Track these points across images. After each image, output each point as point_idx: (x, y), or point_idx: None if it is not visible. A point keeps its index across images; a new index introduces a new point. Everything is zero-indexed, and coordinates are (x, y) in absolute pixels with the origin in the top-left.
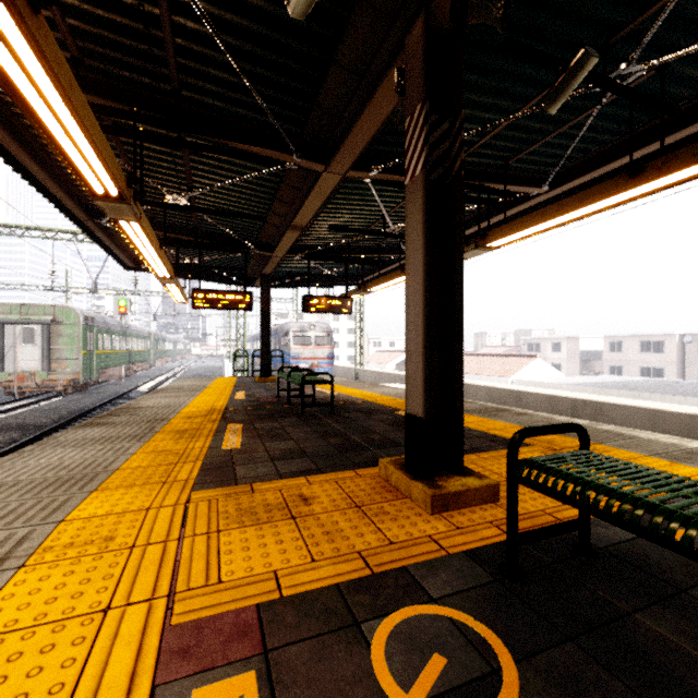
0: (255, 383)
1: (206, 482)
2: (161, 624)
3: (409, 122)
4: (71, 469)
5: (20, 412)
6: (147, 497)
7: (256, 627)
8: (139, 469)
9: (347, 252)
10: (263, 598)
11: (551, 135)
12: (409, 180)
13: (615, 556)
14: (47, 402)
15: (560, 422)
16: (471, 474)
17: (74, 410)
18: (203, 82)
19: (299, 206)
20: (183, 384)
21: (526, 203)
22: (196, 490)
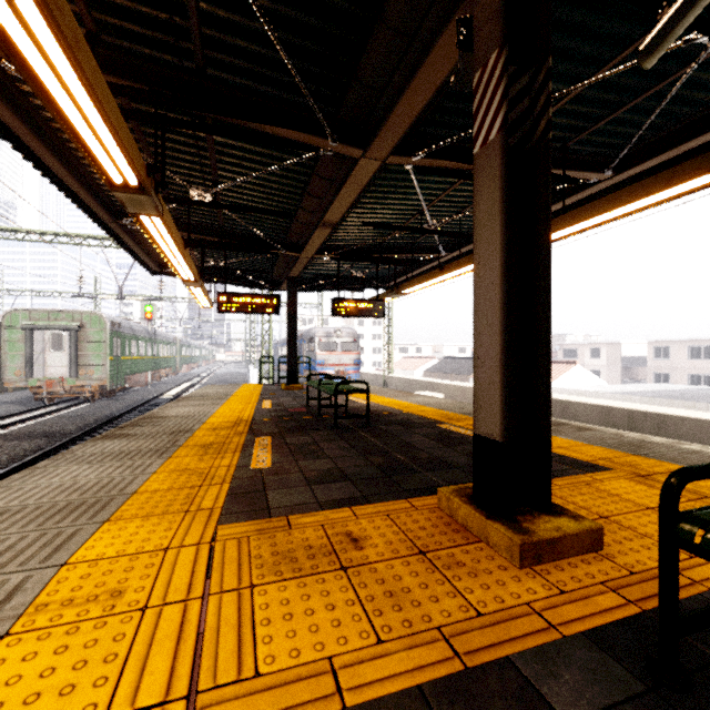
0: (282, 390)
1: (235, 512)
2: None
3: (480, 76)
4: (84, 491)
5: (47, 419)
6: (166, 532)
7: None
8: (158, 493)
9: (379, 252)
10: (318, 708)
11: (623, 108)
12: (480, 147)
13: None
14: (75, 409)
15: (633, 440)
16: (562, 513)
17: (100, 417)
18: (230, 56)
19: (330, 201)
20: (208, 391)
21: (583, 192)
22: (223, 523)
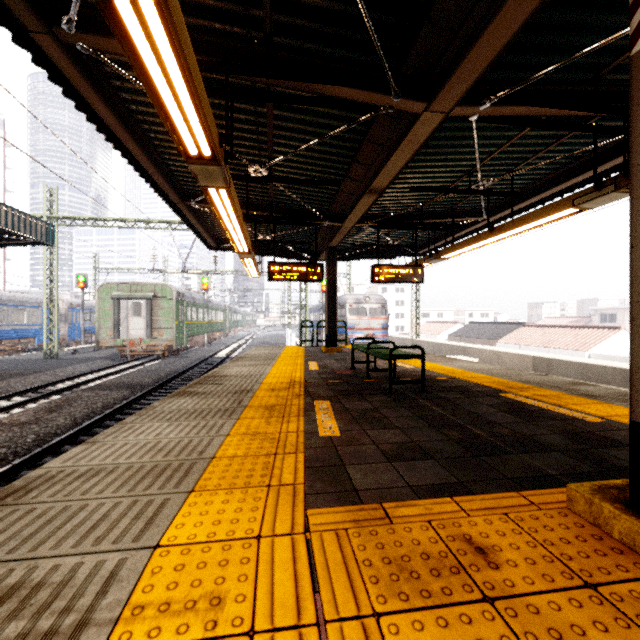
0: (323, 353)
1: (319, 492)
2: None
3: None
4: (167, 452)
5: (130, 372)
6: (253, 512)
7: None
8: (235, 459)
9: (418, 218)
10: None
11: None
12: None
13: None
14: (150, 364)
15: None
16: None
17: (169, 372)
18: (296, 18)
19: (378, 167)
20: (258, 352)
21: None
22: (311, 505)
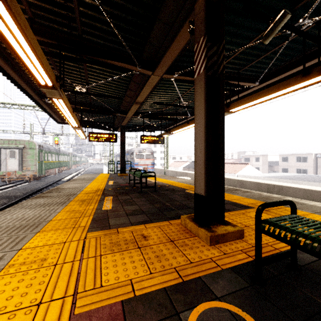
0: (118, 176)
1: (94, 227)
2: (69, 313)
3: (197, 46)
4: (28, 220)
5: (8, 190)
6: (65, 236)
7: (122, 316)
8: (61, 220)
9: (161, 115)
10: (125, 296)
11: (261, 57)
12: (197, 75)
13: (310, 271)
14: (21, 185)
15: (265, 196)
16: (228, 224)
17: (33, 189)
18: (93, 30)
19: (139, 92)
20: (84, 177)
21: (247, 91)
22: (89, 231)
